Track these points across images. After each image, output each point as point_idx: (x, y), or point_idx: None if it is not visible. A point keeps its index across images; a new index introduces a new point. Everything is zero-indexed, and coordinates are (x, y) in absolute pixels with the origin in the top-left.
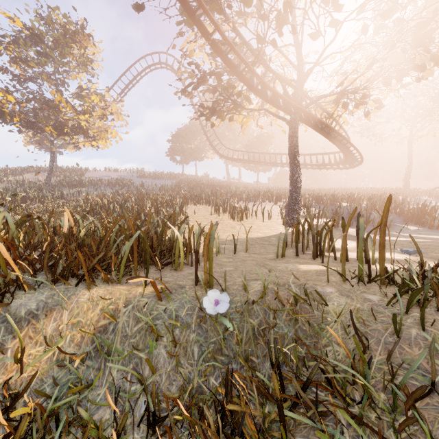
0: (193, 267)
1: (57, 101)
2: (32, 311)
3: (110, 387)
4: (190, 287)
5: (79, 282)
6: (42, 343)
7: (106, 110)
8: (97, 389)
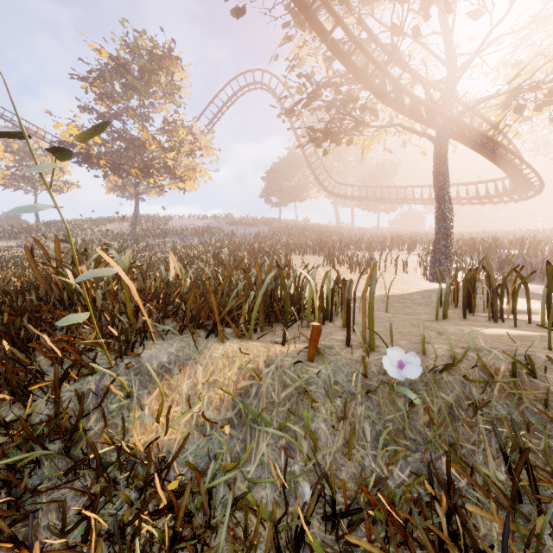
0: (327, 326)
1: (144, 138)
2: (164, 364)
3: (260, 465)
4: (340, 347)
5: (210, 333)
6: (178, 402)
7: (194, 145)
8: (245, 464)
